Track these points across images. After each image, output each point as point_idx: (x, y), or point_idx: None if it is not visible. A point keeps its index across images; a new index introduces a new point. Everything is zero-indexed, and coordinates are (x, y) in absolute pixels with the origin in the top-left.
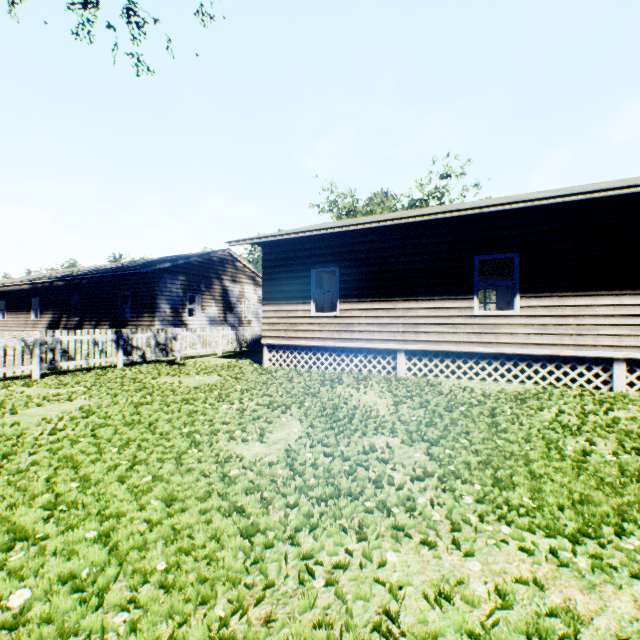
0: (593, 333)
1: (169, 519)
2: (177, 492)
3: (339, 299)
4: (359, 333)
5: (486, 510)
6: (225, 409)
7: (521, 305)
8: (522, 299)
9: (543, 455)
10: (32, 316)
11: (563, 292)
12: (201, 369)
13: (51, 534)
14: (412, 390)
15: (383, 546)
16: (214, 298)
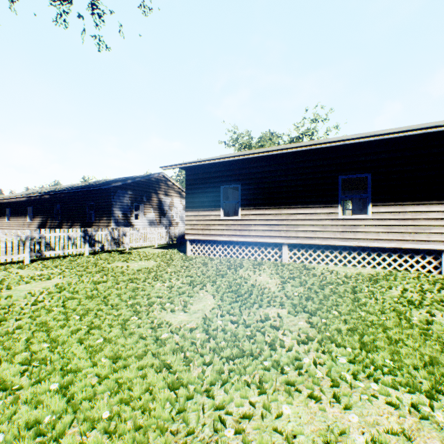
0: (426, 232)
1: (114, 374)
2: (121, 352)
3: (240, 207)
4: (255, 231)
5: (357, 369)
6: (159, 286)
7: (373, 211)
8: (373, 207)
9: (396, 324)
10: (27, 219)
11: (404, 202)
12: (143, 257)
13: (24, 386)
14: (293, 273)
15: (279, 399)
16: (152, 207)
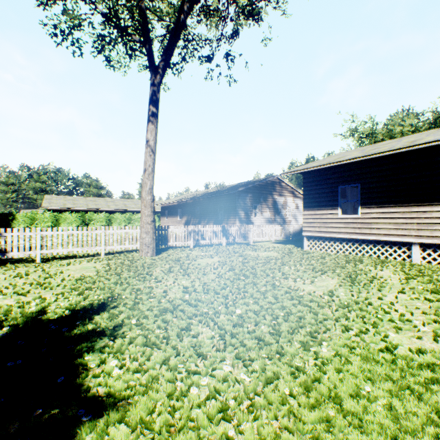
0: None
1: (278, 303)
2: (278, 295)
3: (360, 206)
4: (377, 229)
5: None
6: (287, 268)
7: None
8: None
9: None
10: (178, 218)
11: None
12: (265, 248)
13: (237, 298)
14: (424, 272)
15: (387, 332)
16: (268, 206)
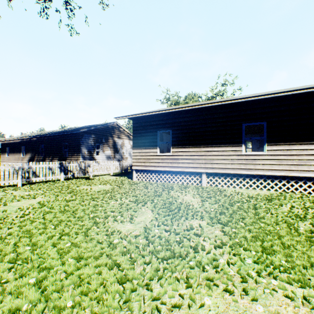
0: (307, 164)
1: (77, 271)
2: (83, 253)
3: (171, 146)
4: (182, 164)
5: (260, 268)
6: (112, 204)
7: (268, 149)
8: (268, 146)
9: (288, 233)
10: (21, 155)
11: (291, 142)
12: (102, 182)
13: (10, 280)
14: (210, 194)
15: (201, 292)
16: (109, 146)
